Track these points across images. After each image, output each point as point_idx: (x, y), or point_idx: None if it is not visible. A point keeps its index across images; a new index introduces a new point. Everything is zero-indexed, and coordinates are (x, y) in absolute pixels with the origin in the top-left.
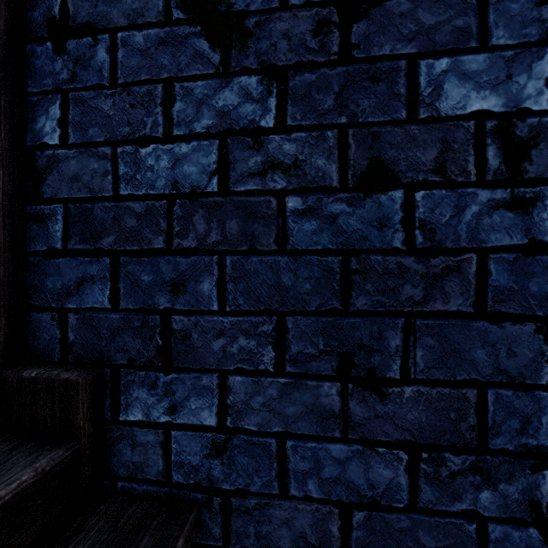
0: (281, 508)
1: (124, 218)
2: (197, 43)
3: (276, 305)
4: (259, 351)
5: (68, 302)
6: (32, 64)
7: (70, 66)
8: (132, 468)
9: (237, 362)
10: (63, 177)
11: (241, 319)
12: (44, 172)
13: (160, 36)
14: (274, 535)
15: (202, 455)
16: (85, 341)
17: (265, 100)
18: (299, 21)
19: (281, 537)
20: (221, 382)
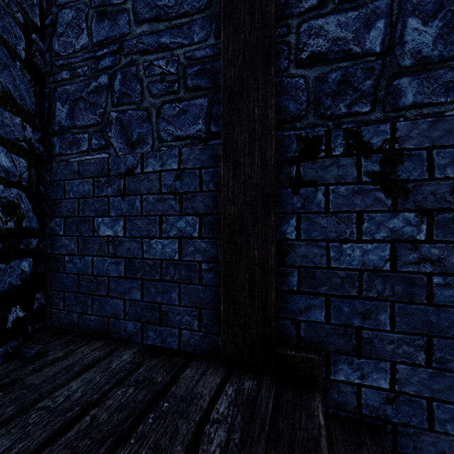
0: (429, 436)
1: (333, 278)
2: (377, 194)
3: (426, 331)
4: (415, 354)
5: (300, 317)
6: (279, 199)
7: (301, 201)
8: (338, 403)
9: (402, 358)
10: (297, 255)
11: (404, 336)
12: (287, 252)
13: (354, 189)
14: (425, 449)
15: (380, 402)
16: (310, 337)
17: (419, 226)
18: (440, 186)
19: (429, 451)
20: (391, 367)
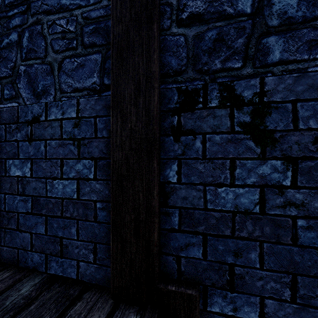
0: None
1: (209, 219)
2: (248, 142)
3: (291, 269)
4: (281, 290)
5: (181, 253)
6: (163, 145)
7: (182, 148)
8: None
9: (270, 293)
10: (178, 197)
11: (271, 273)
12: (169, 194)
13: (228, 138)
14: None
15: None
16: (189, 271)
17: (285, 172)
18: (304, 137)
19: None
20: (261, 301)
